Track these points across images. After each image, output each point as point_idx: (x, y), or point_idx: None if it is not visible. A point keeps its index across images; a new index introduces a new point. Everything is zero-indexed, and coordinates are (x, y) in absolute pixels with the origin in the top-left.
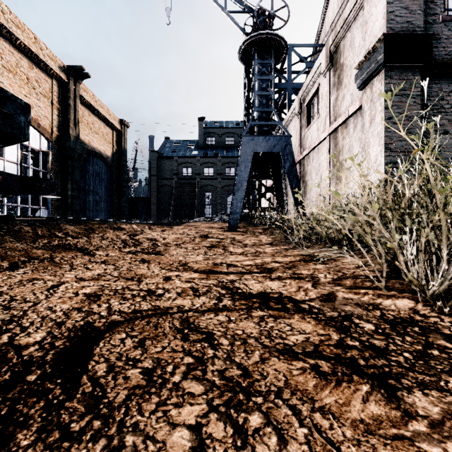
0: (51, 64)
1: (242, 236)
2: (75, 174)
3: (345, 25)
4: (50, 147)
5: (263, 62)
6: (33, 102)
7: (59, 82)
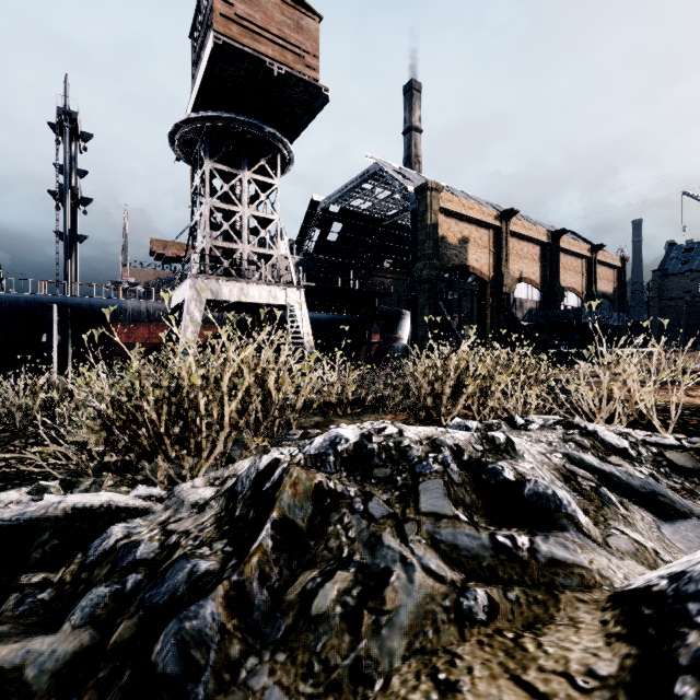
0: (584, 252)
1: None
2: None
3: None
4: (581, 303)
5: None
6: (575, 280)
7: (586, 259)
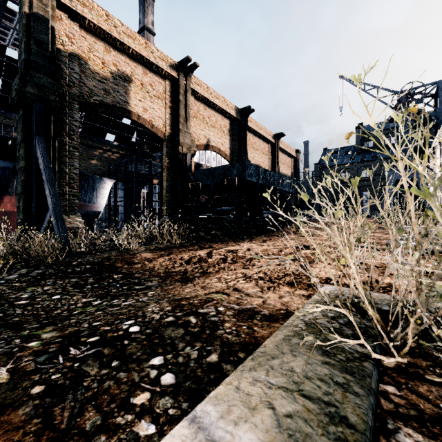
0: (269, 138)
1: None
2: None
3: None
4: None
5: (404, 124)
6: (263, 160)
7: (271, 144)
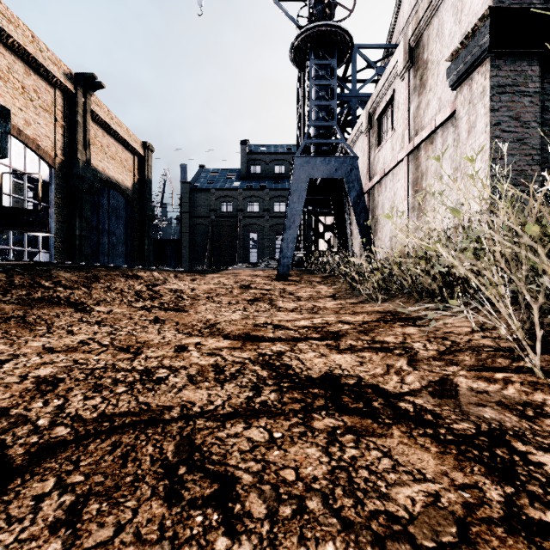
0: (53, 70)
1: (295, 286)
2: (85, 208)
3: (431, 8)
4: (53, 175)
5: (322, 63)
6: (30, 117)
7: (65, 93)
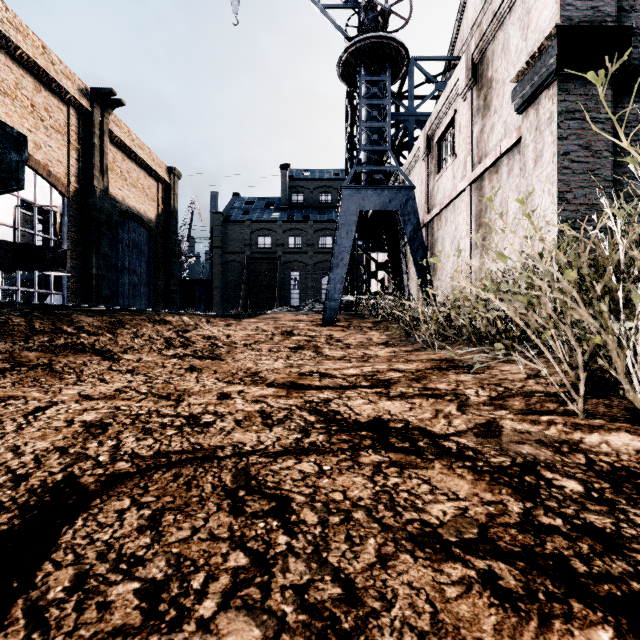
0: (67, 85)
1: (343, 332)
2: (103, 244)
3: (495, 21)
4: (66, 206)
5: (374, 79)
6: (41, 139)
7: (79, 111)
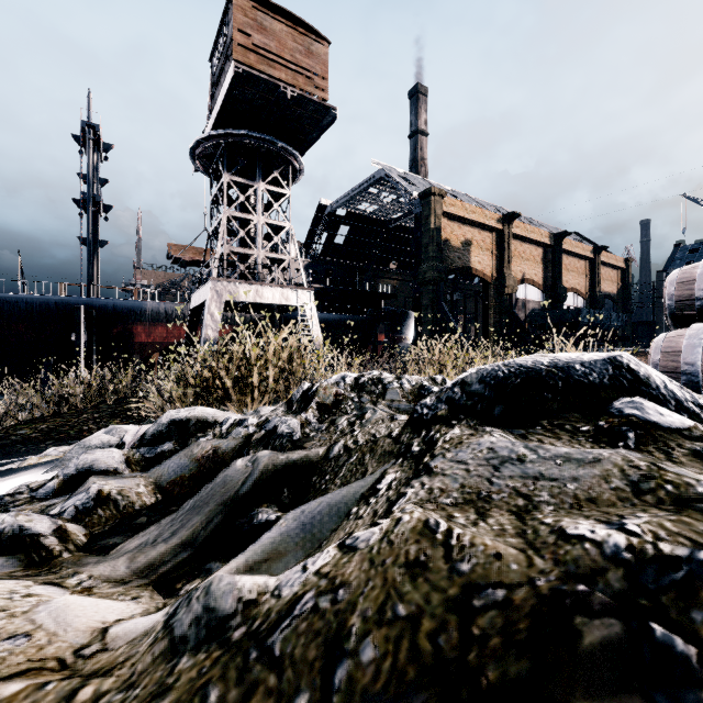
0: (587, 254)
1: None
2: None
3: None
4: (584, 304)
5: None
6: (578, 281)
7: (589, 260)
